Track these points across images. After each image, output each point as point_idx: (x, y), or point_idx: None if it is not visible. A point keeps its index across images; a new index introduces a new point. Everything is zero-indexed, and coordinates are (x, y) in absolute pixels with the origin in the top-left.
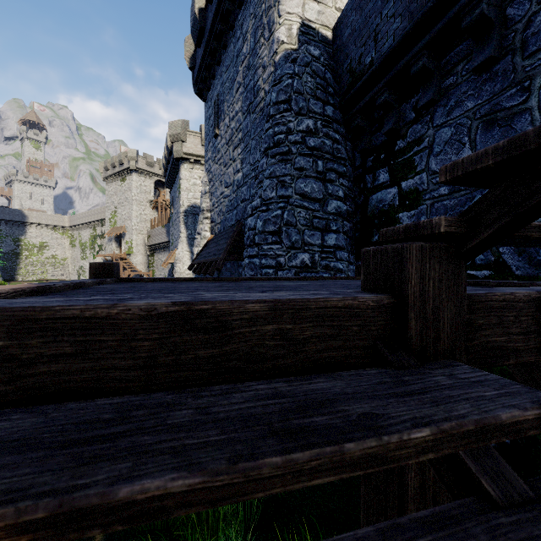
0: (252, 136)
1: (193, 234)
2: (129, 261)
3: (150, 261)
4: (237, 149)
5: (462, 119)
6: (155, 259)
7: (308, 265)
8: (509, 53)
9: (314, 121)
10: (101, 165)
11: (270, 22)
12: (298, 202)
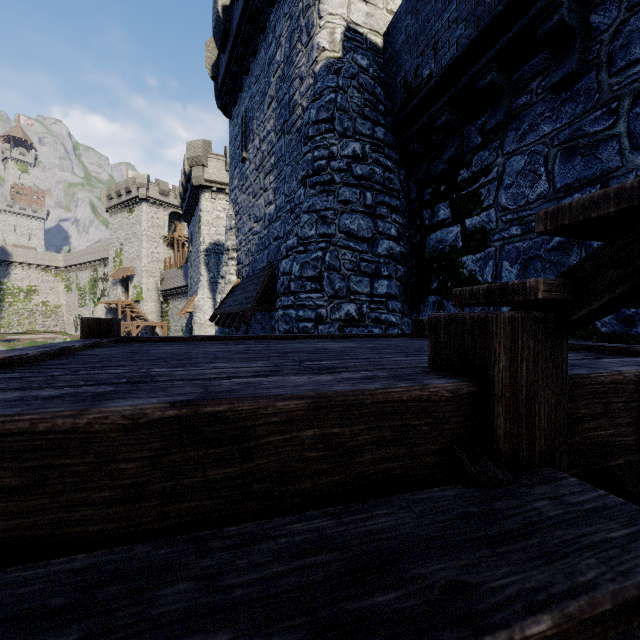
0: (287, 161)
1: (217, 277)
2: (138, 309)
3: (163, 309)
4: (269, 176)
5: (538, 146)
6: (169, 307)
7: (355, 317)
8: (593, 69)
9: (362, 144)
10: (104, 192)
11: (308, 24)
12: (343, 242)
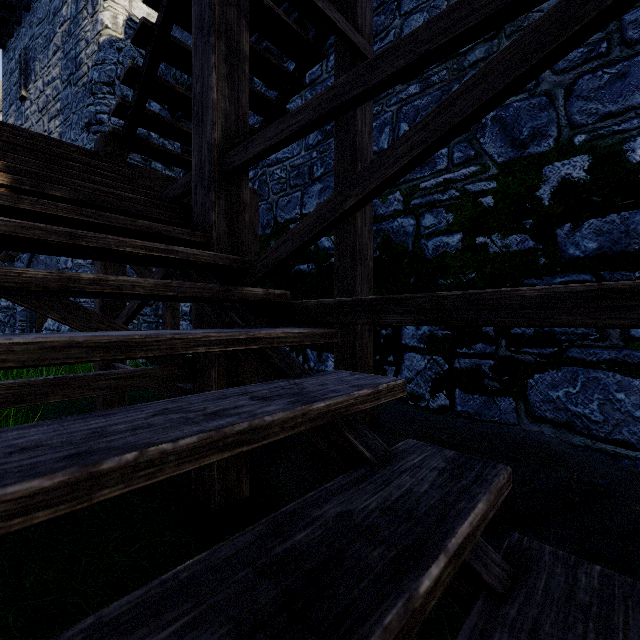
0: (74, 110)
1: None
2: None
3: None
4: (55, 120)
5: None
6: None
7: None
8: None
9: None
10: None
11: None
12: None
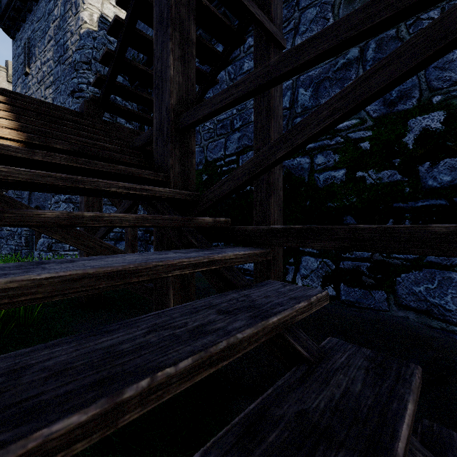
0: (62, 81)
1: None
2: None
3: None
4: (49, 89)
5: None
6: None
7: None
8: None
9: None
10: None
11: (76, 3)
12: None
